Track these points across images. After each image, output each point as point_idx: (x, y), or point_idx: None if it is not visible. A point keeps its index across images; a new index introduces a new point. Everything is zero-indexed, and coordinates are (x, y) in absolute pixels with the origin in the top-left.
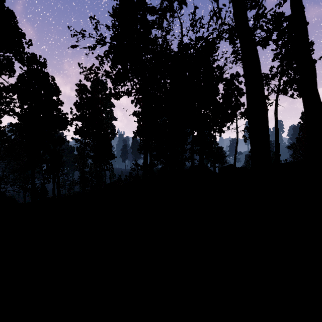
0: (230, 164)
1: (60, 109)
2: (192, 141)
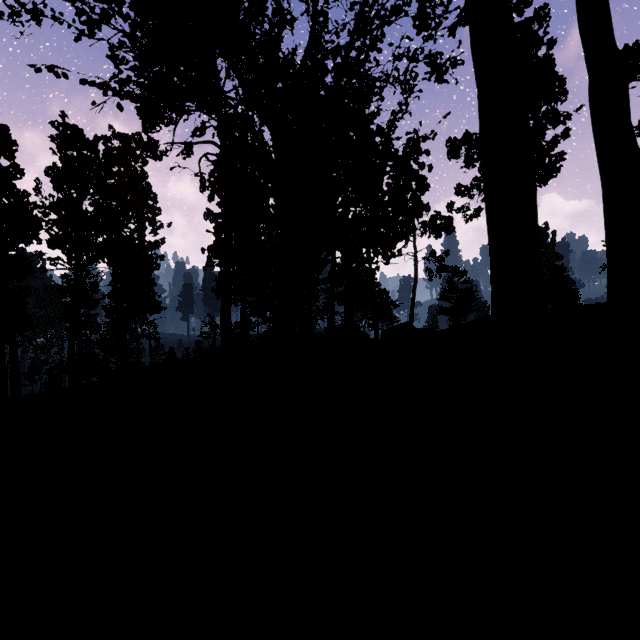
0: (404, 323)
1: (12, 187)
2: (333, 270)
